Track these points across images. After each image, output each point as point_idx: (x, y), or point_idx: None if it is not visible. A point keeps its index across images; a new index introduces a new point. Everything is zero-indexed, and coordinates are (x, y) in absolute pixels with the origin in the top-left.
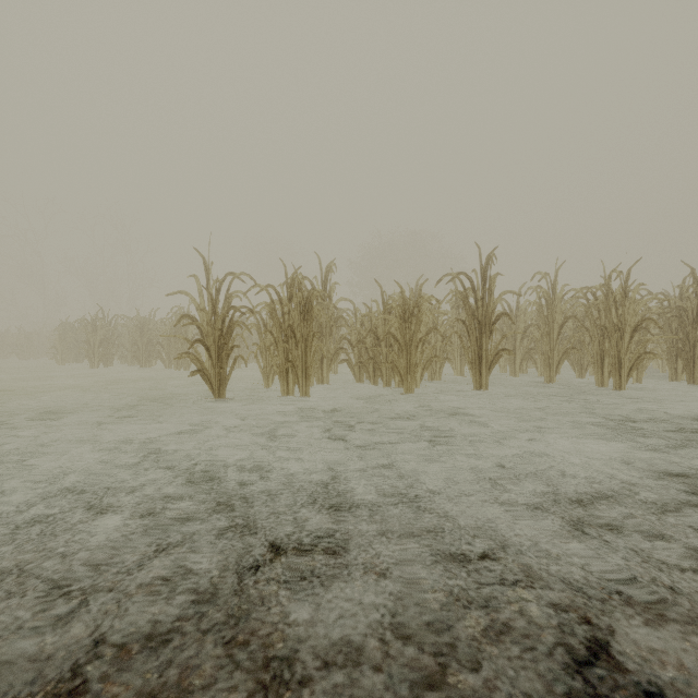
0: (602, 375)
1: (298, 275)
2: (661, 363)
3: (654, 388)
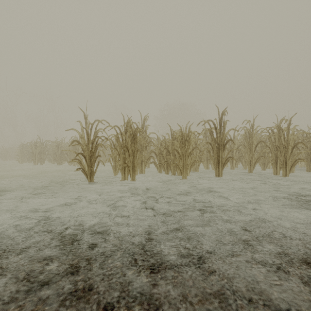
0: (276, 169)
1: (130, 120)
2: (299, 163)
3: (301, 176)
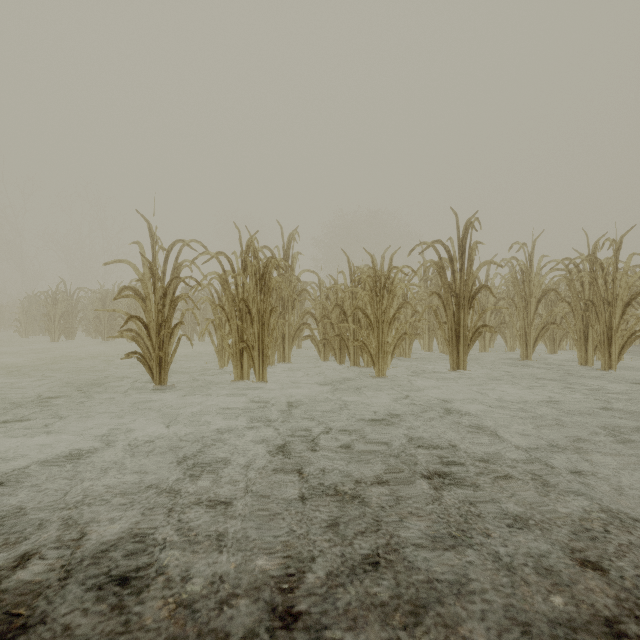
0: (586, 353)
1: (253, 240)
2: None
3: None
